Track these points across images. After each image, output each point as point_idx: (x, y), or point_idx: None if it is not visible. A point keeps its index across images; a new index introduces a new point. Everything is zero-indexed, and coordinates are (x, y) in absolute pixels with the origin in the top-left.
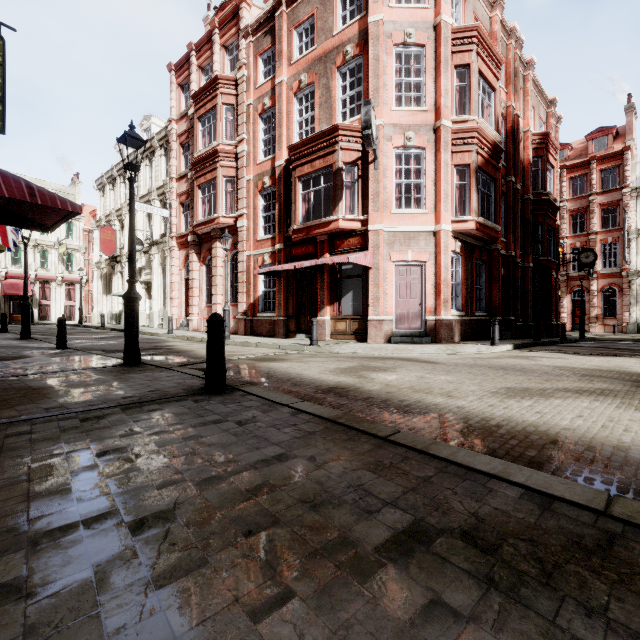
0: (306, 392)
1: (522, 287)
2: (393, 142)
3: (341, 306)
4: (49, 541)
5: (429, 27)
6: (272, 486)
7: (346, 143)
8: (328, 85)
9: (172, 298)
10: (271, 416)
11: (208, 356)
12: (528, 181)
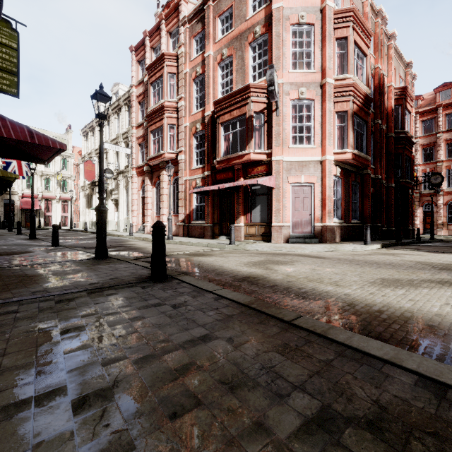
0: (226, 280)
1: (386, 201)
2: (290, 96)
3: (252, 216)
4: (3, 417)
5: (317, 10)
6: (196, 366)
7: (255, 97)
8: (242, 56)
9: (133, 210)
10: (199, 301)
11: (153, 253)
12: (391, 123)
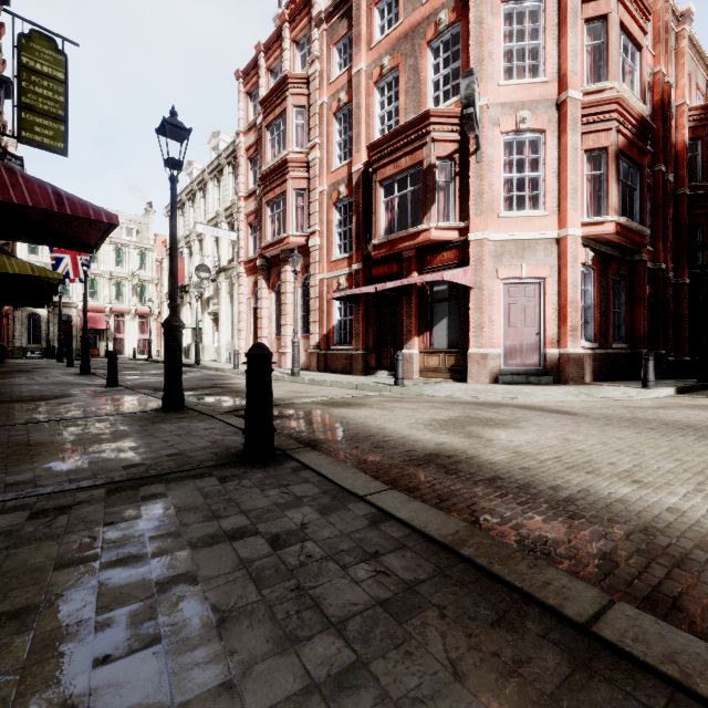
0: (392, 461)
1: (674, 311)
2: (501, 126)
3: (432, 337)
4: None
5: None
6: None
7: (439, 133)
8: (416, 66)
9: (240, 330)
10: (333, 525)
11: (247, 407)
12: (683, 170)
